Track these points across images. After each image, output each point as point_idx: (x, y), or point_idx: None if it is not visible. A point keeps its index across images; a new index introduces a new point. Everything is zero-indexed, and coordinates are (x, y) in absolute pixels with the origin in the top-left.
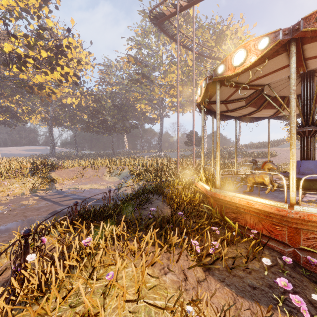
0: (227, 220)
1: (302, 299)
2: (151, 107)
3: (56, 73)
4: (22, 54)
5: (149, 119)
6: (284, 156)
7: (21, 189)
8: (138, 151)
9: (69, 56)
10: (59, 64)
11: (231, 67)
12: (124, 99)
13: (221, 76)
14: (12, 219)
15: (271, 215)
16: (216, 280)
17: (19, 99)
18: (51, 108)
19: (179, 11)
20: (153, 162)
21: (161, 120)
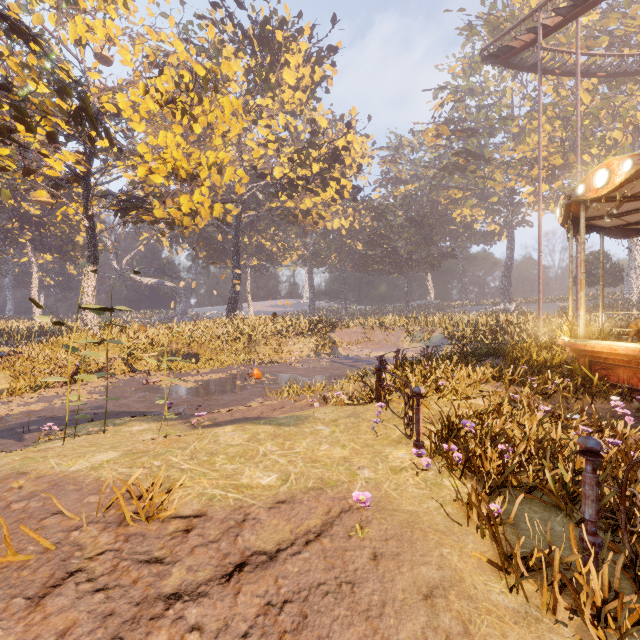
0: (584, 370)
1: (629, 412)
2: (486, 211)
3: (328, 190)
4: (291, 176)
5: (481, 236)
6: None
7: (305, 351)
8: (456, 303)
9: (347, 162)
10: (335, 178)
11: (593, 188)
12: (427, 205)
13: (581, 197)
14: (321, 373)
15: (639, 360)
16: (549, 404)
17: (274, 233)
18: (311, 240)
19: (544, 36)
20: (488, 318)
21: (510, 235)
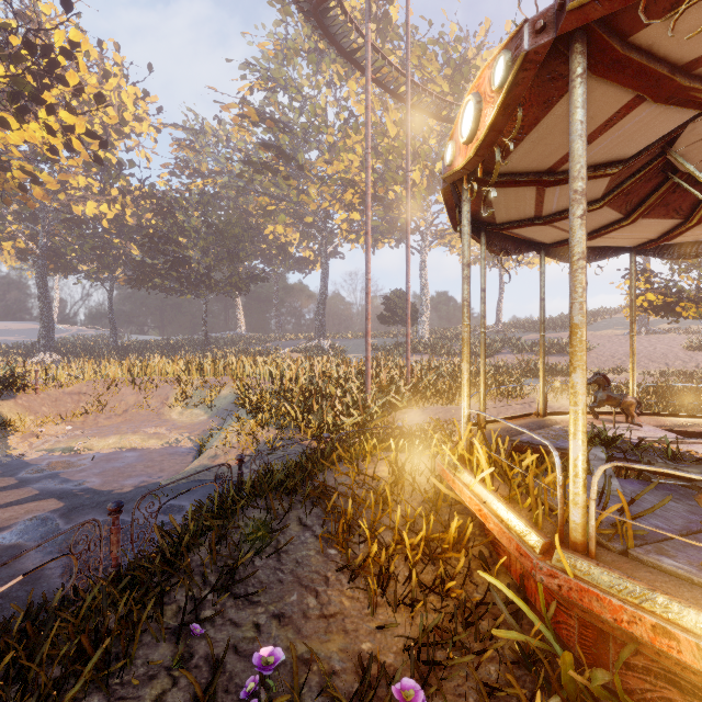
0: None
1: None
2: (301, 233)
3: (36, 125)
4: None
5: (296, 261)
6: (608, 352)
7: None
8: (269, 337)
9: (72, 81)
10: (41, 99)
11: None
12: (235, 212)
13: None
14: None
15: None
16: None
17: None
18: (44, 227)
19: None
20: (300, 369)
21: (324, 264)
